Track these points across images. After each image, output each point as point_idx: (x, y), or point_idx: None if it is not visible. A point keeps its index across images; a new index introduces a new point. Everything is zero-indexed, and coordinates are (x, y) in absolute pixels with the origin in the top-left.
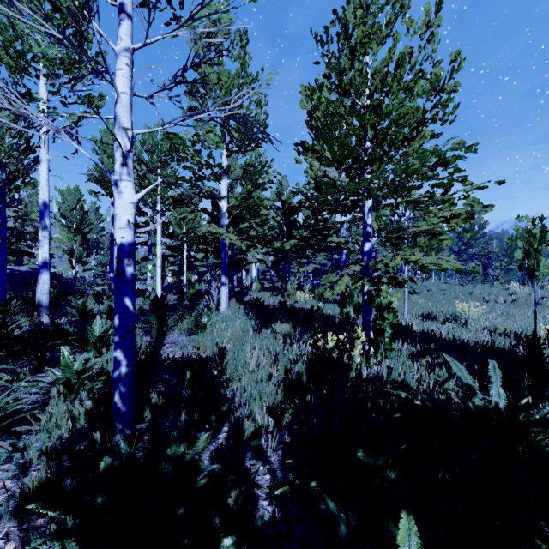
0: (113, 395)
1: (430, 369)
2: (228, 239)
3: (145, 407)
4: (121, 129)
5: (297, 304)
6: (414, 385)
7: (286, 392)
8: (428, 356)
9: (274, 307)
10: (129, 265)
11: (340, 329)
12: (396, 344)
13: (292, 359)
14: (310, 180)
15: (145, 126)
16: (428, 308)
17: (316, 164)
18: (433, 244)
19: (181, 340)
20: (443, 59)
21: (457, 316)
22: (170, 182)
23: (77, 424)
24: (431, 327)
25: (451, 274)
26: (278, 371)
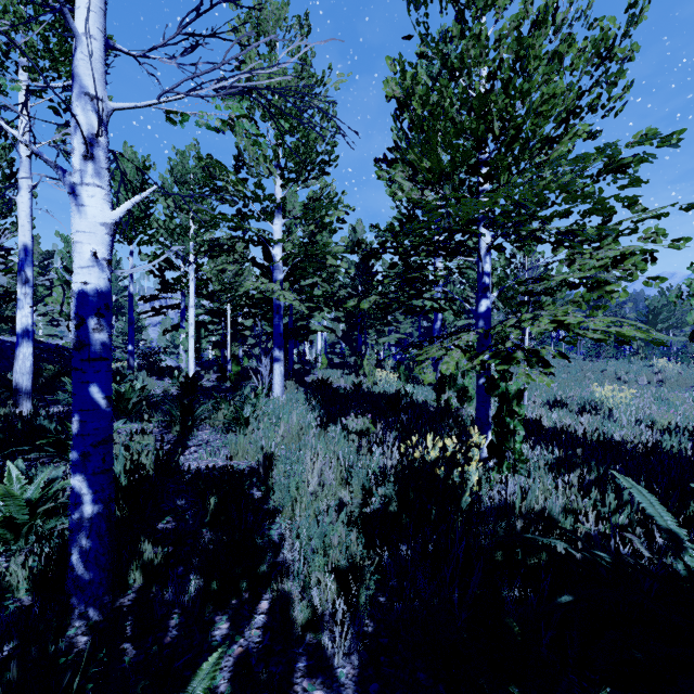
0: (70, 552)
1: (581, 489)
2: (282, 298)
3: (132, 567)
4: (83, 98)
5: (376, 386)
6: (567, 521)
7: (364, 531)
8: (578, 470)
9: (345, 391)
10: (97, 330)
11: (438, 424)
12: (523, 447)
13: (372, 474)
14: (393, 221)
15: (173, 148)
16: (553, 392)
17: (407, 184)
18: (594, 298)
19: (213, 441)
20: (605, 16)
21: (596, 404)
22: (202, 220)
23: (9, 602)
24: (562, 419)
25: (572, 347)
26: (351, 492)
